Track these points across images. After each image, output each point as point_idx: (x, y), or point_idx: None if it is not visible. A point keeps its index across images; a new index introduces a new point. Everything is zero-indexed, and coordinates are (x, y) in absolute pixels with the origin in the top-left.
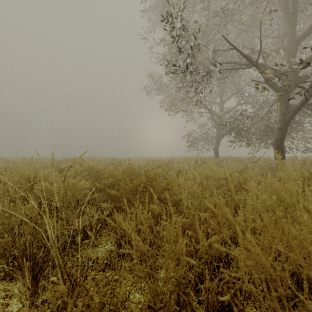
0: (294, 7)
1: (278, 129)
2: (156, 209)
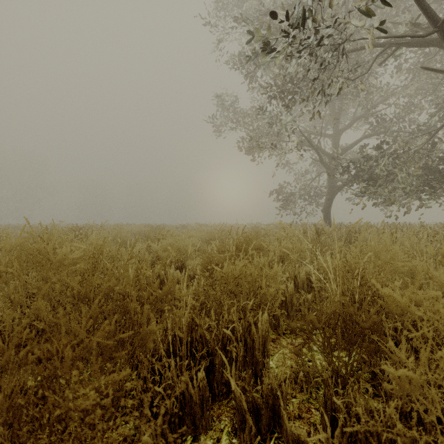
0: None
1: None
2: None
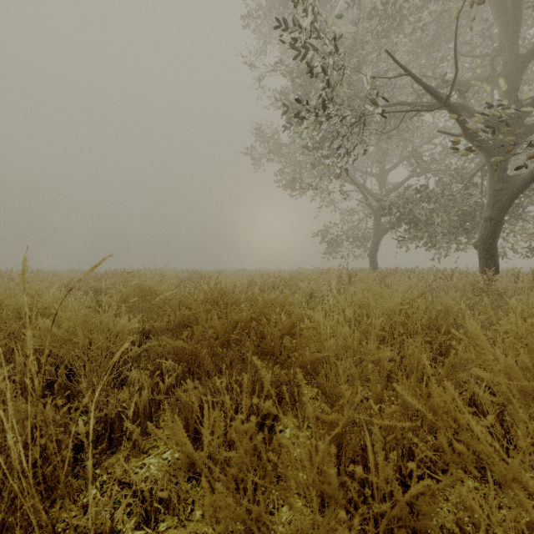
0: None
1: (486, 220)
2: (270, 407)
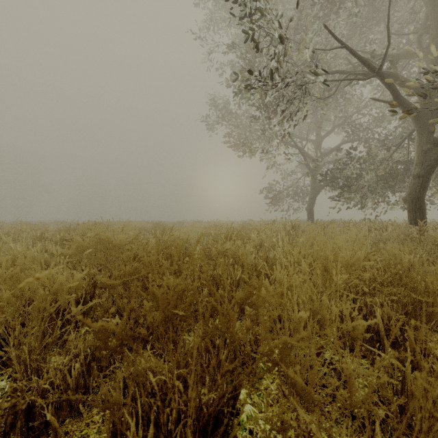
0: None
1: (415, 177)
2: None
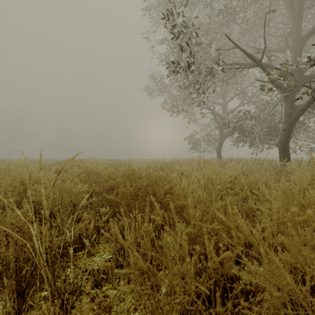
0: (300, 4)
1: (283, 130)
2: (158, 220)
